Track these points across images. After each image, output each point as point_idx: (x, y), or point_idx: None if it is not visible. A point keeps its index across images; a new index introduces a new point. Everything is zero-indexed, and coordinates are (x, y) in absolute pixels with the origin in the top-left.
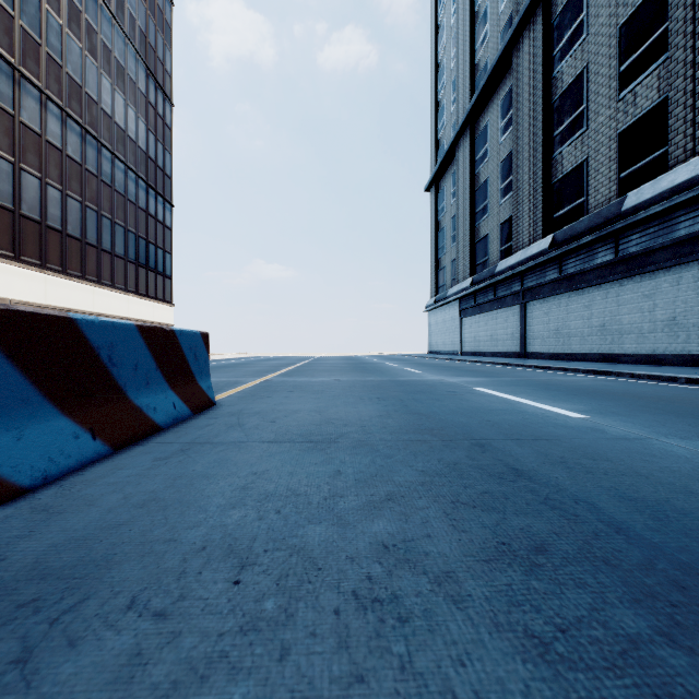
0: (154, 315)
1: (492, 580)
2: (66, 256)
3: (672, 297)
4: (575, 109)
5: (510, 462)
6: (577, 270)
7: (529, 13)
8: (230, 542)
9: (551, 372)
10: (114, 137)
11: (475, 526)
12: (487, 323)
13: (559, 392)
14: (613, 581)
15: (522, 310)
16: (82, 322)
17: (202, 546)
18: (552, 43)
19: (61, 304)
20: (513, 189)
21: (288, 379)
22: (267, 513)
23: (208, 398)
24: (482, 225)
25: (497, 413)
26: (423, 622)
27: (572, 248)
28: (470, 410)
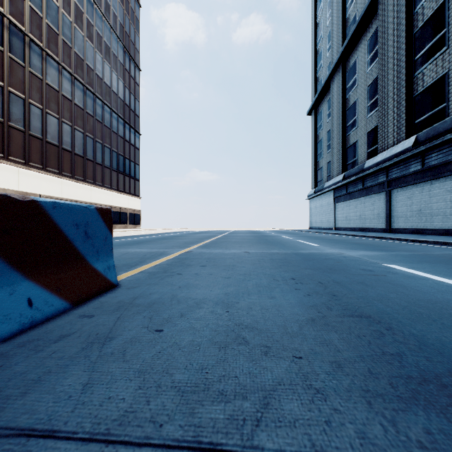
0: (128, 204)
1: None
2: (74, 167)
3: None
4: (435, 34)
5: None
6: (439, 162)
7: None
8: None
9: (434, 246)
10: (103, 91)
11: None
12: (356, 207)
13: None
14: None
15: (387, 196)
16: None
17: None
18: None
19: (71, 197)
20: (379, 105)
21: (206, 251)
22: None
23: (104, 280)
24: (351, 135)
25: None
26: None
27: (436, 144)
28: (432, 309)
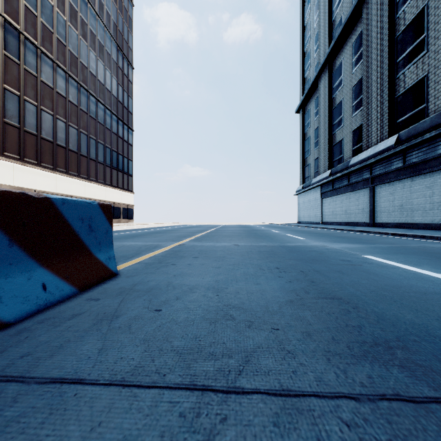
0: (122, 199)
1: None
2: (68, 162)
3: None
4: (416, 38)
5: None
6: (419, 159)
7: None
8: None
9: (412, 239)
10: (97, 88)
11: None
12: (342, 202)
13: None
14: None
15: (371, 192)
16: None
17: None
18: None
19: (65, 192)
20: (363, 104)
21: (198, 244)
22: None
23: (106, 269)
24: (338, 133)
25: None
26: None
27: (416, 143)
28: (396, 292)
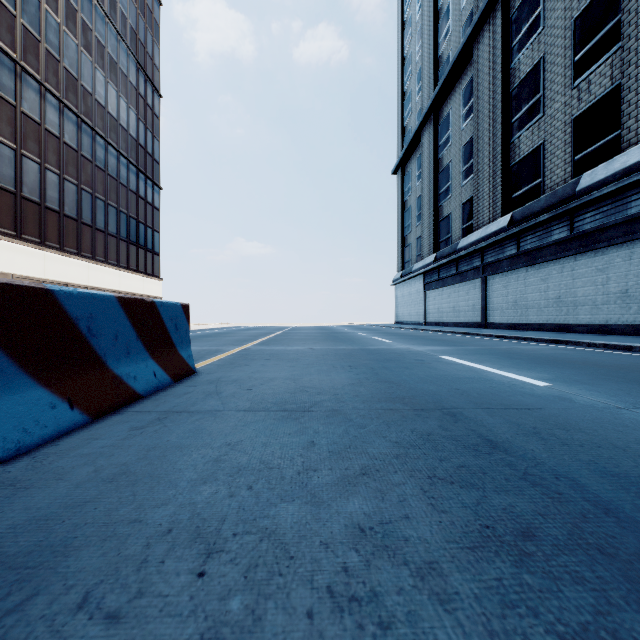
0: (144, 288)
1: (479, 573)
2: (63, 234)
3: (624, 271)
4: (532, 97)
5: (483, 433)
6: (534, 246)
7: (489, 8)
8: (198, 523)
9: (511, 342)
10: (107, 125)
11: (455, 506)
12: (450, 296)
13: (522, 361)
14: (613, 575)
15: (482, 284)
16: (60, 294)
17: (168, 528)
18: (510, 35)
19: (59, 278)
20: (474, 171)
21: (266, 348)
22: (238, 490)
23: (188, 366)
24: (445, 205)
25: (465, 381)
26: (407, 629)
27: (530, 226)
28: (438, 378)
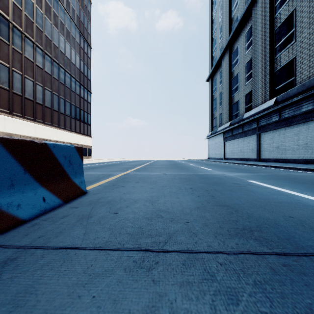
0: (83, 141)
1: None
2: (44, 115)
3: None
4: (288, 32)
5: None
6: (290, 115)
7: None
8: None
9: (283, 170)
10: (65, 62)
11: None
12: (238, 144)
13: (309, 185)
14: None
15: (258, 137)
16: None
17: None
18: None
19: (42, 137)
20: (253, 76)
21: (138, 173)
22: None
23: (79, 189)
24: (235, 96)
25: (289, 206)
26: None
27: (288, 104)
28: (263, 202)
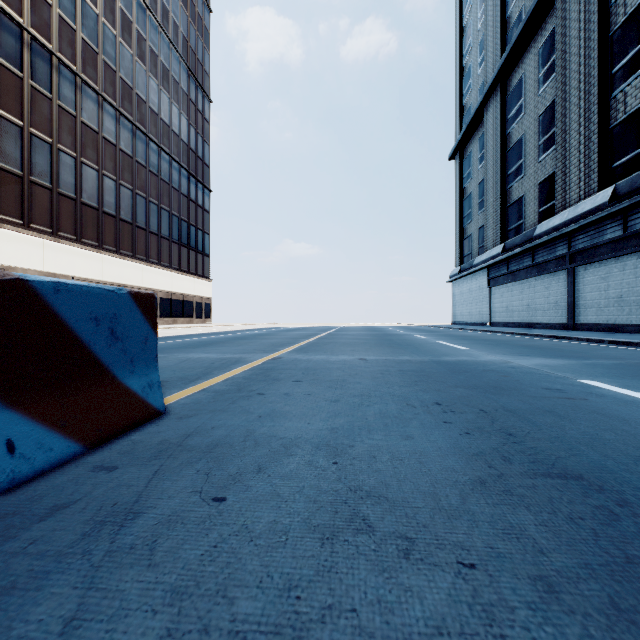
0: (194, 289)
1: None
2: (119, 238)
3: None
4: None
5: None
6: None
7: None
8: None
9: None
10: (160, 131)
11: None
12: (523, 292)
13: None
14: None
15: (570, 276)
16: None
17: None
18: None
19: (115, 280)
20: (557, 141)
21: (302, 357)
22: None
23: (143, 404)
24: (515, 187)
25: None
26: None
27: None
28: None
